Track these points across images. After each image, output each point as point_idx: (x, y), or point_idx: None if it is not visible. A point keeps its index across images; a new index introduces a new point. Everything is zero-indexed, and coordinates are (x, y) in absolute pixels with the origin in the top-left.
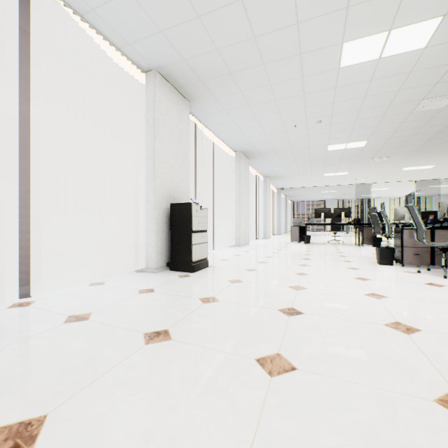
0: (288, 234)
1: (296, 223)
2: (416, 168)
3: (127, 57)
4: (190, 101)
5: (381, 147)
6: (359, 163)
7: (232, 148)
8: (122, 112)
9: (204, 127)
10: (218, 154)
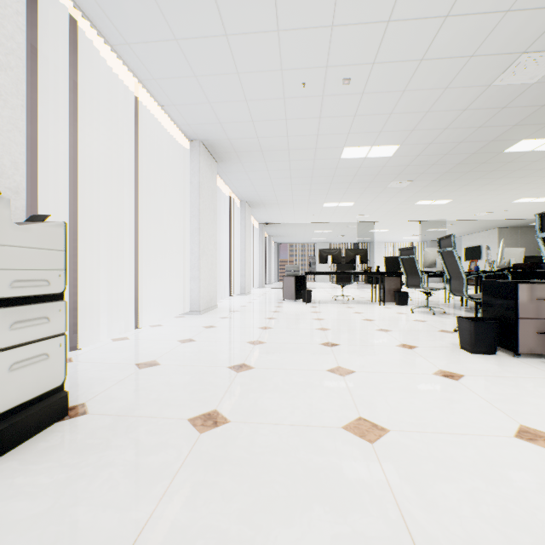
0: (273, 286)
1: (291, 272)
2: (431, 202)
3: None
4: None
5: (412, 161)
6: (373, 188)
7: (184, 129)
8: None
9: (107, 47)
10: (158, 142)
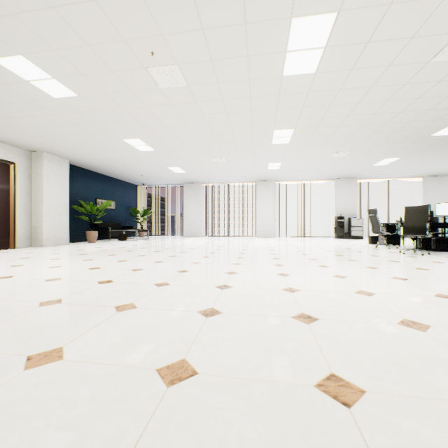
0: None
1: None
2: None
3: (414, 177)
4: (447, 175)
5: None
6: None
7: None
8: (415, 189)
9: None
10: None
